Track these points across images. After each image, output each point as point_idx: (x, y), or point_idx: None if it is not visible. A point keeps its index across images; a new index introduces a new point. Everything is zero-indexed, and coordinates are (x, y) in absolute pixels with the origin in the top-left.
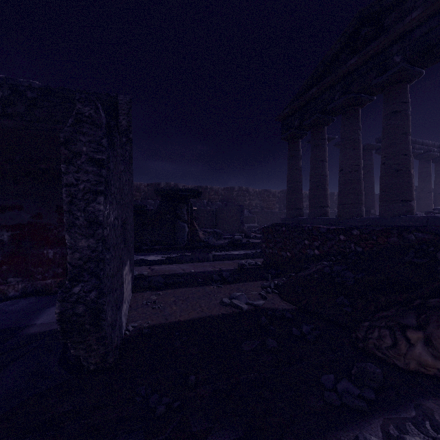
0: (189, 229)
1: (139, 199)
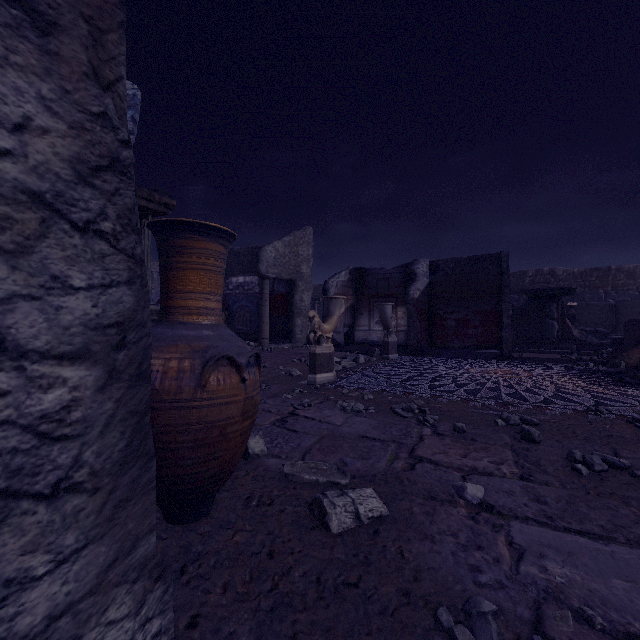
0: (559, 327)
1: None
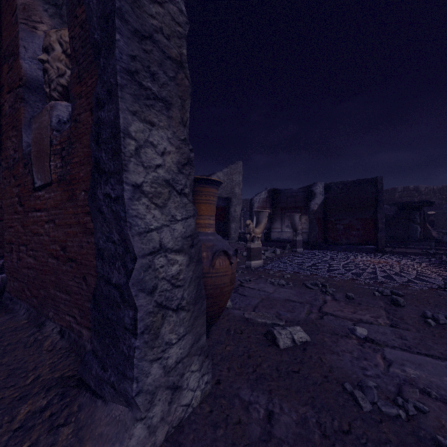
0: (421, 230)
1: None
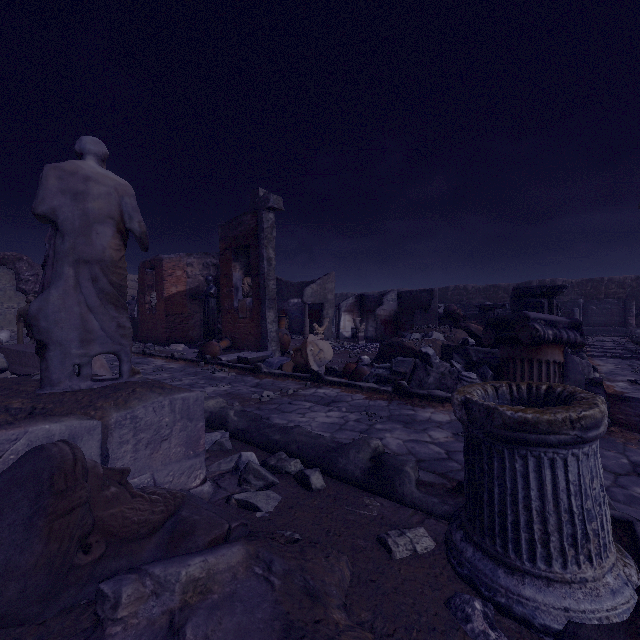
0: None
1: (507, 300)
